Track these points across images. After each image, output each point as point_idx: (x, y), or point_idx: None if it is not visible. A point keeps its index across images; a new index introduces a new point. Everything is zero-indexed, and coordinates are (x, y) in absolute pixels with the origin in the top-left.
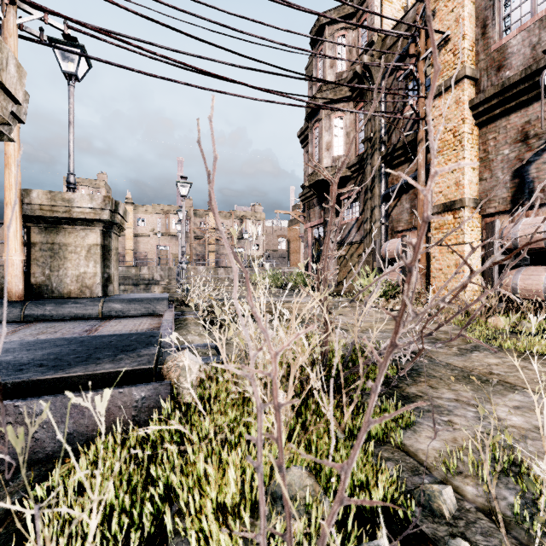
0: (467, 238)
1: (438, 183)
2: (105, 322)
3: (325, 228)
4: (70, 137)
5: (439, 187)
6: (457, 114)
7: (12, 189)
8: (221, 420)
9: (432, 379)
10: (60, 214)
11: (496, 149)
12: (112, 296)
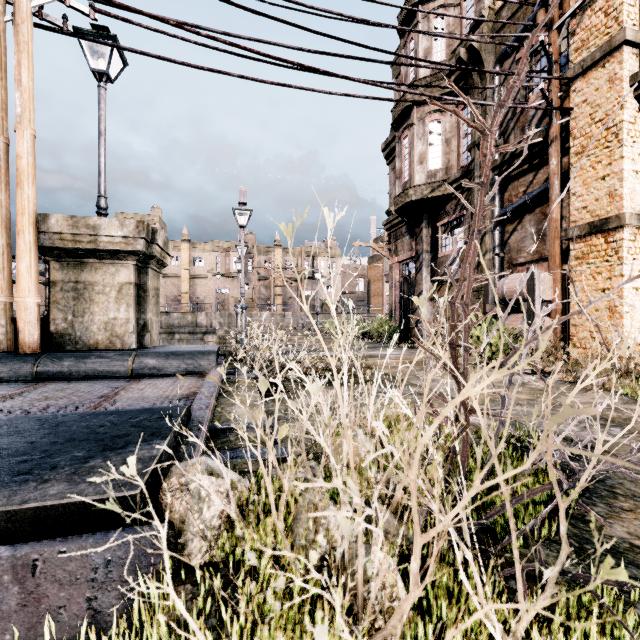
0: (628, 270)
1: (581, 196)
2: (131, 384)
3: (417, 262)
4: (100, 151)
5: (583, 200)
6: (611, 97)
7: (25, 214)
8: None
9: None
10: (85, 245)
11: None
12: (147, 348)
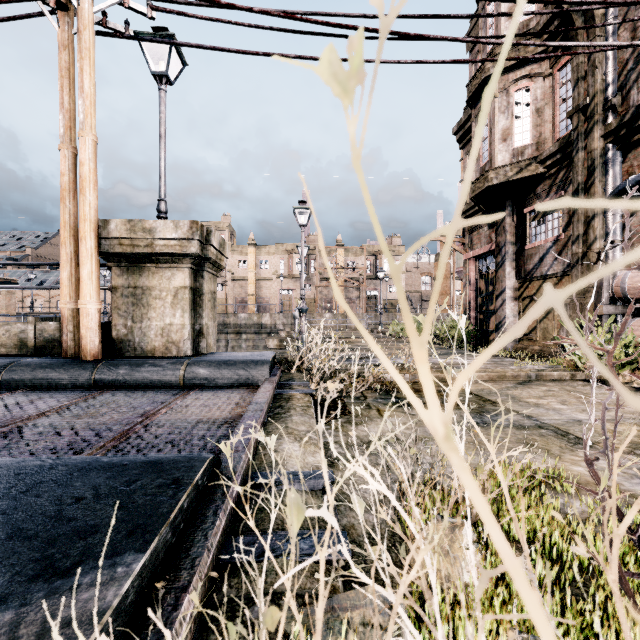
0: None
1: None
2: (177, 398)
3: (498, 256)
4: (160, 155)
5: None
6: None
7: (87, 220)
8: None
9: None
10: (142, 249)
11: None
12: (202, 356)
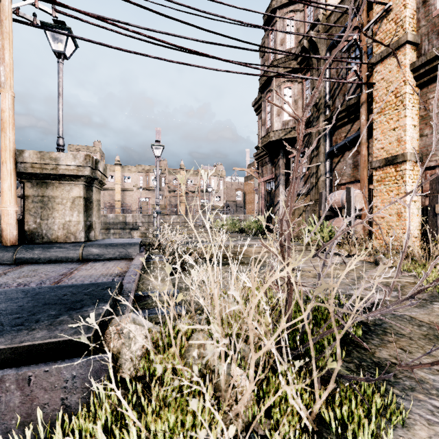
0: (409, 189)
1: (380, 140)
2: (82, 266)
3: (276, 182)
4: (59, 106)
5: (381, 143)
6: (399, 77)
7: (7, 150)
8: (158, 427)
9: (401, 338)
10: (49, 171)
11: (437, 107)
12: (92, 241)
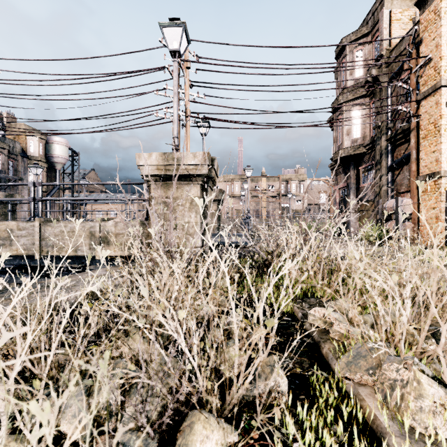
0: (444, 198)
1: (424, 160)
2: None
3: (347, 190)
4: None
5: (425, 162)
6: (437, 112)
7: None
8: None
9: None
10: None
11: None
12: None
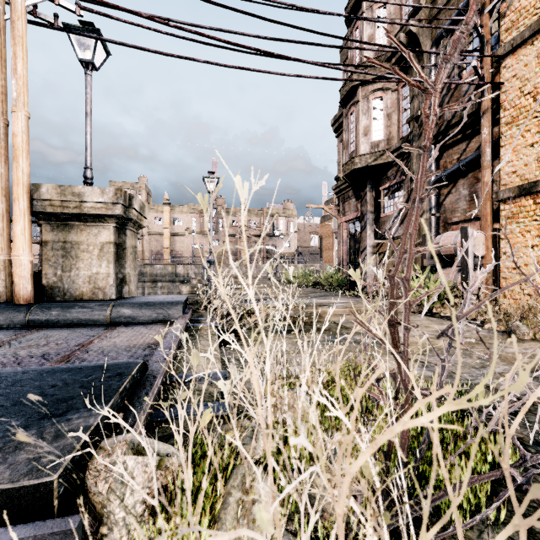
0: None
1: (511, 161)
2: (106, 332)
3: (362, 222)
4: (87, 129)
5: (512, 166)
6: (539, 71)
7: (20, 184)
8: None
9: None
10: (71, 210)
11: None
12: (125, 299)
